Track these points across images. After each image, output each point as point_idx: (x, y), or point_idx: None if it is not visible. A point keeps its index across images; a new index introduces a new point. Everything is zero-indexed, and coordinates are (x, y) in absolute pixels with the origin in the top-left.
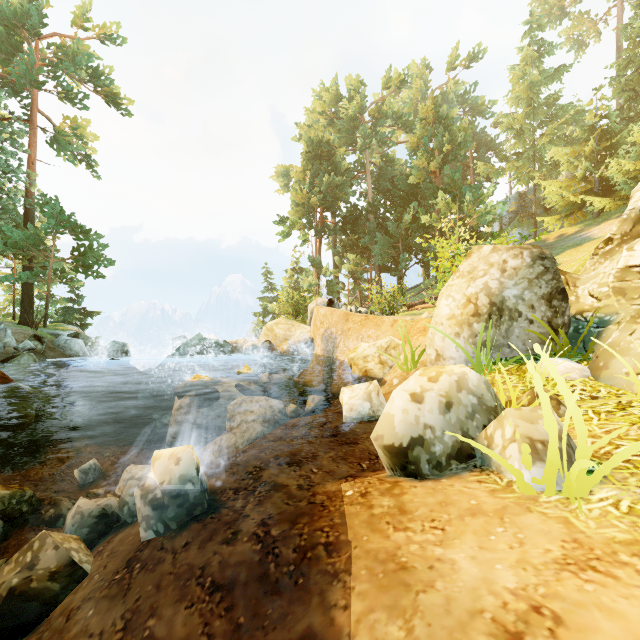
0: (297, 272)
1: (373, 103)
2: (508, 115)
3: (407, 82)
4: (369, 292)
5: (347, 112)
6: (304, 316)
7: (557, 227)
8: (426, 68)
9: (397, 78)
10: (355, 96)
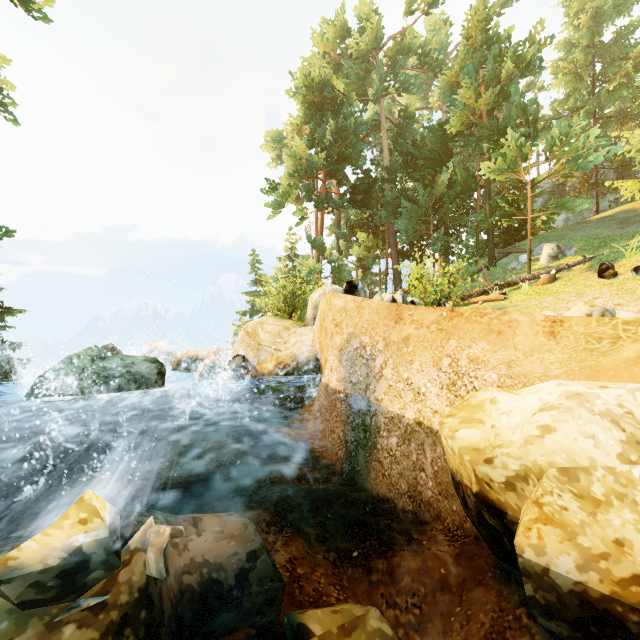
0: (292, 260)
1: (391, 37)
2: (559, 60)
3: (438, 3)
4: (406, 275)
5: (358, 46)
6: (302, 314)
7: (638, 196)
8: (445, 22)
9: (424, 0)
10: (367, 29)
